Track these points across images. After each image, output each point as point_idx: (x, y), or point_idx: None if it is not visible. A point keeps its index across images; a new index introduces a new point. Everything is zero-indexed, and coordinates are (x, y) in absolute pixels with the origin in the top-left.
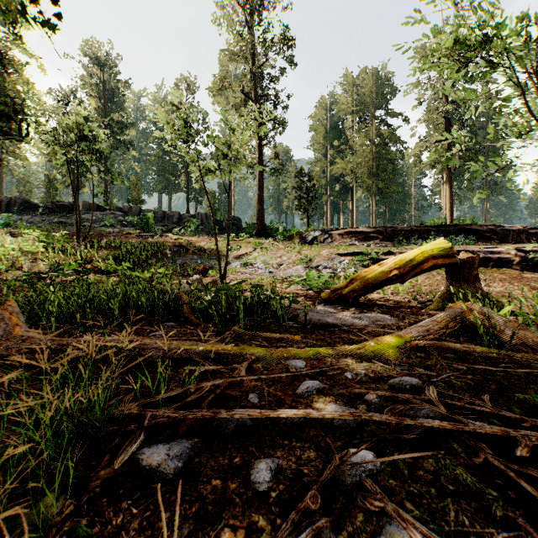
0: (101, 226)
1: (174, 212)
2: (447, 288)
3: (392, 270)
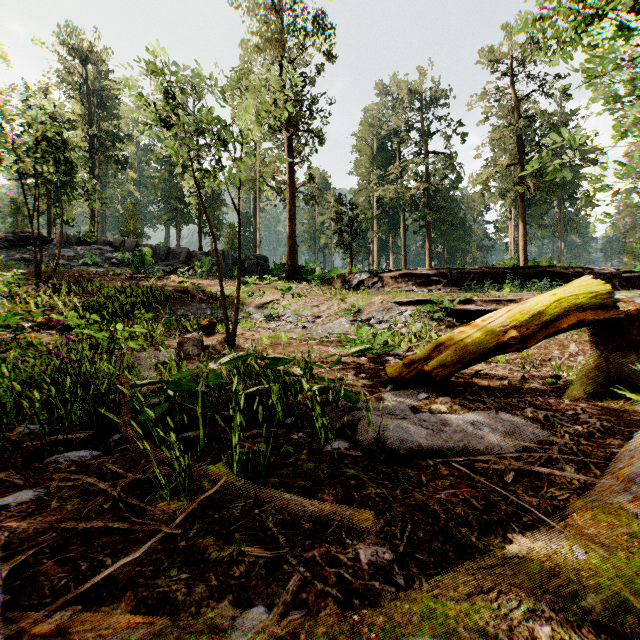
0: (81, 265)
1: (181, 248)
2: (595, 360)
3: (508, 329)
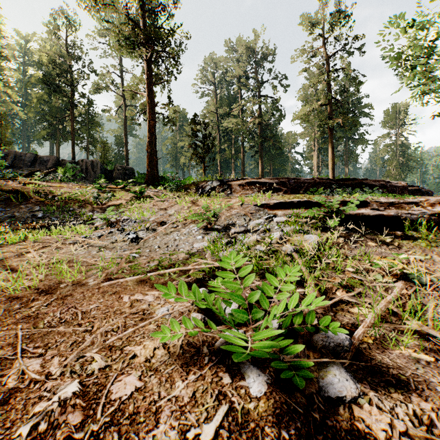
0: None
1: (49, 156)
2: None
3: None
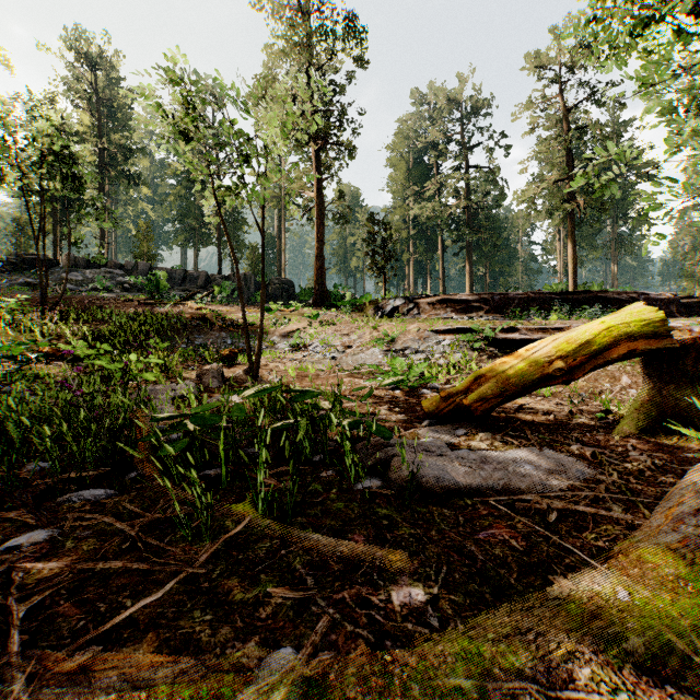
0: (90, 290)
1: (199, 271)
2: (648, 393)
3: (553, 360)
